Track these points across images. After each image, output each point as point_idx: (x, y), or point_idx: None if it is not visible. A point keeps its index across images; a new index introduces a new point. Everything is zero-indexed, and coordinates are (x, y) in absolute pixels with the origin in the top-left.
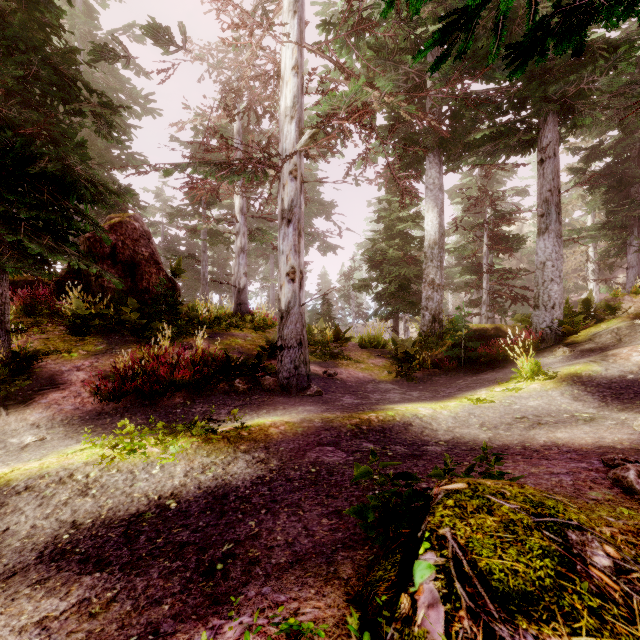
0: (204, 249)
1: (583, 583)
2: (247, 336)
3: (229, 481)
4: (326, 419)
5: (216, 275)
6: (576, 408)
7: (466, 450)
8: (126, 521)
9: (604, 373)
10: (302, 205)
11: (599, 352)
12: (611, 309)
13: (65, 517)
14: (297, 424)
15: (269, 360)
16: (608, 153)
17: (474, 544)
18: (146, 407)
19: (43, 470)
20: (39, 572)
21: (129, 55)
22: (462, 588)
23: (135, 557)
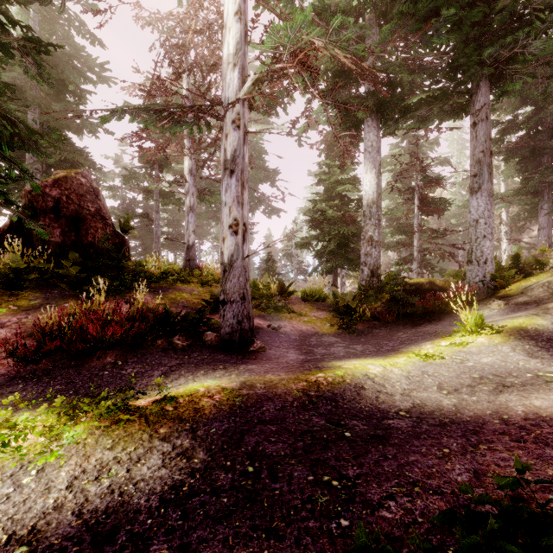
0: (157, 209)
1: None
2: (193, 290)
3: (129, 496)
4: (269, 383)
5: (171, 235)
6: (536, 366)
7: (435, 425)
8: None
9: (551, 327)
10: (245, 156)
11: (535, 305)
12: (540, 264)
13: None
14: (235, 392)
15: (213, 314)
16: (521, 127)
17: None
18: (70, 369)
19: None
20: None
21: None
22: None
23: None
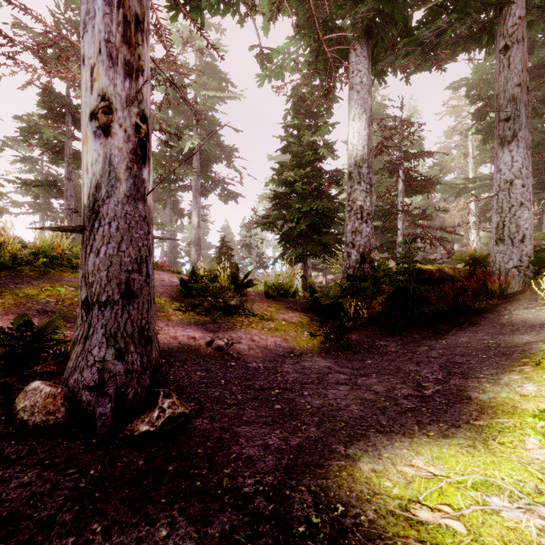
0: (68, 175)
1: None
2: None
3: None
4: None
5: None
6: None
7: None
8: None
9: None
10: None
11: None
12: None
13: None
14: None
15: None
16: None
17: None
18: None
19: None
20: None
21: None
22: None
23: None
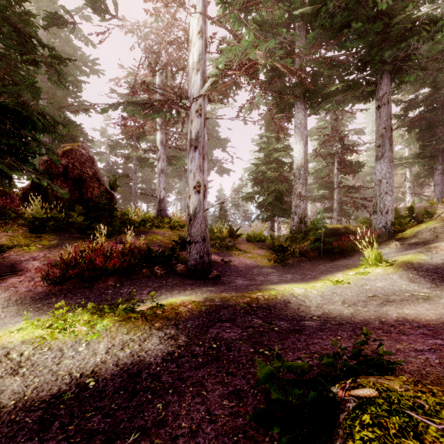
0: (135, 171)
1: None
2: (165, 233)
3: (143, 357)
4: (224, 298)
5: (144, 190)
6: (414, 288)
7: (335, 324)
8: (46, 403)
9: (430, 261)
10: (205, 136)
11: (422, 245)
12: (429, 214)
13: None
14: (201, 303)
15: (181, 251)
16: (421, 104)
17: None
18: (85, 289)
19: None
20: None
21: (74, 21)
22: None
23: None
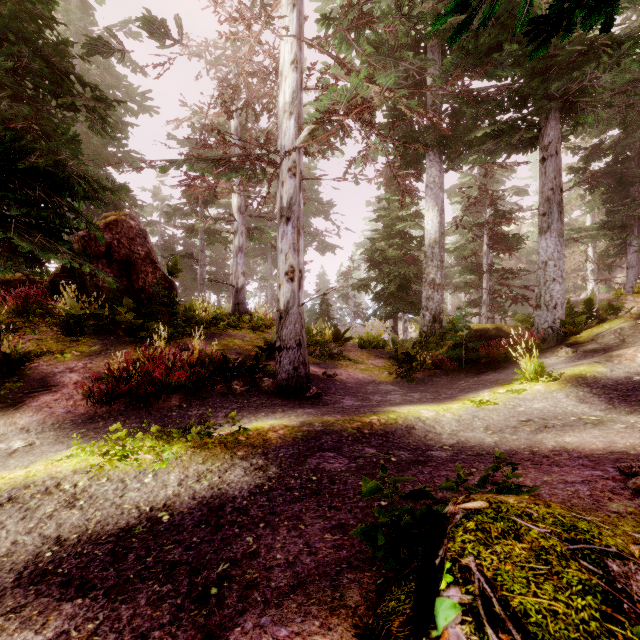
0: (202, 248)
1: (634, 627)
2: (245, 336)
3: (225, 490)
4: (326, 422)
5: (214, 275)
6: (583, 411)
7: (472, 455)
8: (114, 536)
9: (609, 374)
10: (301, 203)
11: (603, 353)
12: (614, 309)
13: (49, 532)
14: (297, 428)
15: (267, 361)
16: (608, 152)
17: (503, 577)
18: (141, 410)
19: (29, 479)
20: (15, 597)
21: (124, 49)
22: (494, 634)
23: (122, 579)
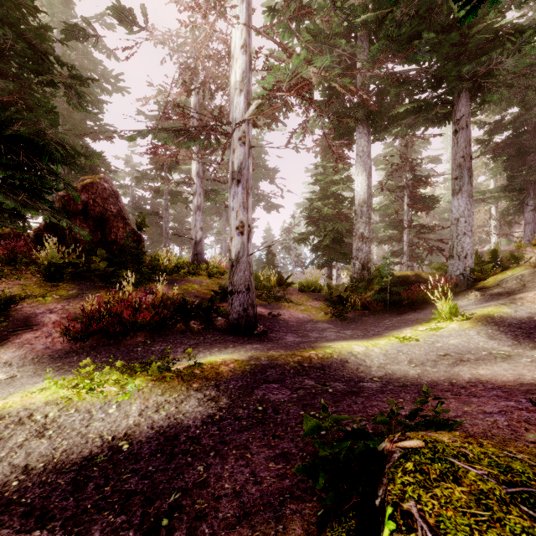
0: (166, 207)
1: None
2: (202, 282)
3: (181, 420)
4: (271, 357)
5: (177, 230)
6: (492, 346)
7: (399, 386)
8: (77, 465)
9: (514, 314)
10: (250, 167)
11: (507, 296)
12: (515, 259)
13: (18, 461)
14: (245, 362)
15: (221, 303)
16: (508, 127)
17: (446, 525)
18: (110, 346)
19: (5, 410)
20: None
21: (97, 34)
22: None
23: (80, 510)
